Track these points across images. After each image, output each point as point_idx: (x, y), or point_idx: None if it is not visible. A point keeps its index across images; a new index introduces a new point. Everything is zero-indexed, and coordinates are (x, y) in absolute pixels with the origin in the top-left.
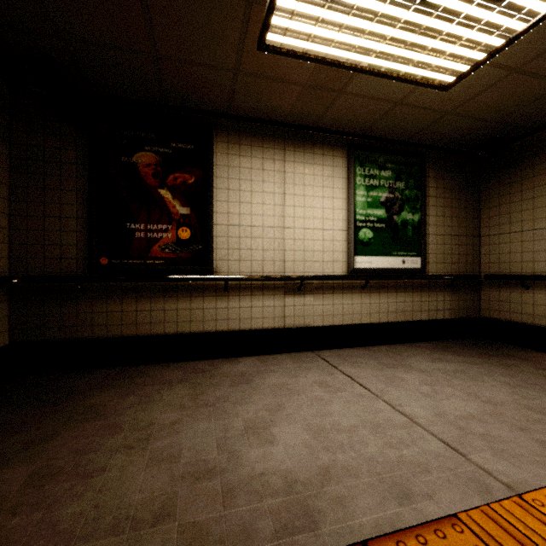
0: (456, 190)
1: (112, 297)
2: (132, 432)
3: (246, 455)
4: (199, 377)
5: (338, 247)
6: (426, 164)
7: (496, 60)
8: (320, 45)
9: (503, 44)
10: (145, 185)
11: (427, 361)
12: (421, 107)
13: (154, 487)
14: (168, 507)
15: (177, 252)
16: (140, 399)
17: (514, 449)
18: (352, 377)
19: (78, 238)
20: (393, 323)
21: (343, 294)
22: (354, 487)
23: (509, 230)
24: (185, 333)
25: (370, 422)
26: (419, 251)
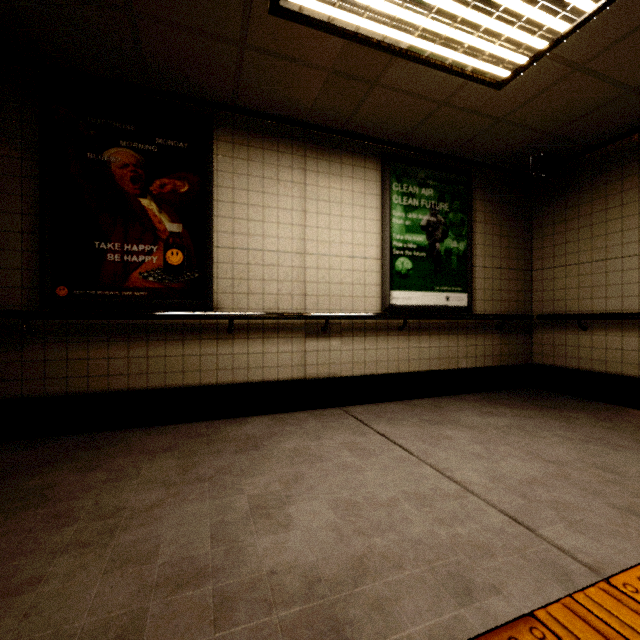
0: (506, 216)
1: (73, 340)
2: (90, 522)
3: (250, 547)
4: (193, 443)
5: (370, 280)
6: (473, 183)
7: (558, 51)
8: (350, 13)
9: (568, 30)
10: (121, 192)
11: (476, 415)
12: (469, 110)
13: (113, 604)
14: (130, 634)
15: (165, 281)
16: (108, 476)
17: (590, 518)
18: (389, 437)
19: (23, 260)
20: (436, 372)
21: (377, 337)
22: (398, 583)
23: (565, 263)
24: (176, 386)
25: (414, 493)
26: (465, 286)
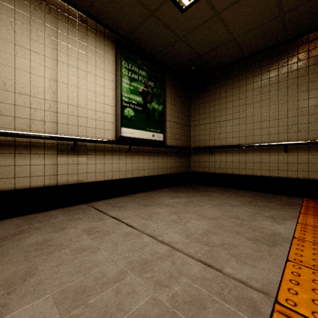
0: (180, 97)
1: None
2: None
3: None
4: None
5: (108, 119)
6: (166, 76)
7: None
8: None
9: None
10: None
11: (169, 198)
12: (166, 24)
13: None
14: None
15: None
16: None
17: (244, 250)
18: (120, 219)
19: None
20: (147, 177)
21: (112, 156)
22: None
23: (204, 123)
24: None
25: (138, 261)
26: (162, 130)
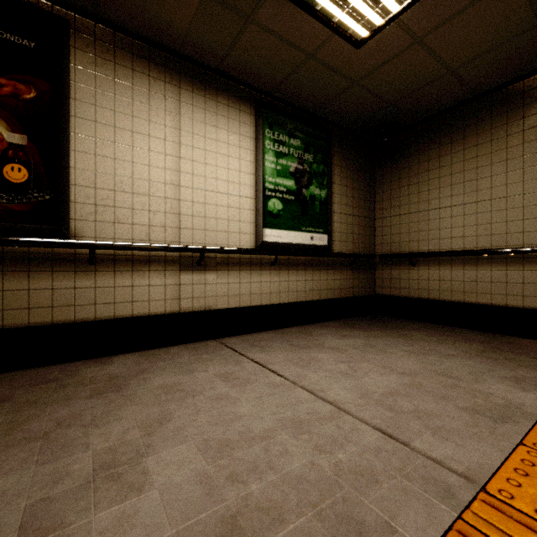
0: (357, 172)
1: None
2: None
3: (81, 533)
4: (35, 391)
5: (245, 217)
6: (332, 141)
7: (405, 19)
8: None
9: None
10: None
11: (337, 338)
12: (332, 67)
13: None
14: None
15: (3, 200)
16: None
17: (449, 423)
18: (263, 364)
19: None
20: (302, 303)
21: (251, 271)
22: None
23: (399, 213)
24: (18, 326)
25: (291, 420)
26: (326, 228)
